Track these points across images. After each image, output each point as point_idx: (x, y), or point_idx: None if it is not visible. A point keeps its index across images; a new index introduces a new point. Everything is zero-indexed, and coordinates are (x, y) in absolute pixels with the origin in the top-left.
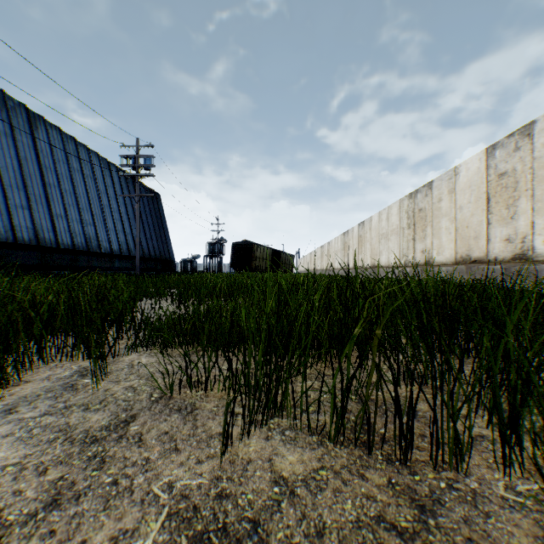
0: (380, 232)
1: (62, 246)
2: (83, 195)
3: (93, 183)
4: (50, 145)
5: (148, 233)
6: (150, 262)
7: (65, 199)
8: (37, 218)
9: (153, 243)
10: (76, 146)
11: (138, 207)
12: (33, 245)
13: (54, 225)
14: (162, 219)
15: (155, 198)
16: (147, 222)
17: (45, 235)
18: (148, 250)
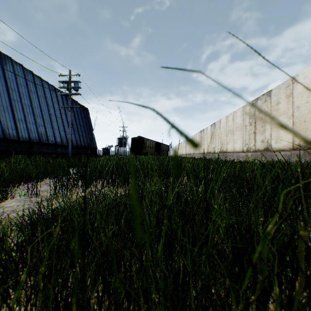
0: (227, 129)
1: (22, 139)
2: (37, 107)
3: (44, 100)
4: (15, 75)
5: (80, 132)
6: (81, 149)
7: (25, 109)
8: (4, 120)
9: (83, 138)
10: (33, 77)
11: (70, 114)
12: (0, 138)
13: (16, 125)
14: (89, 124)
15: (85, 111)
16: (80, 125)
17: (10, 132)
18: (80, 142)
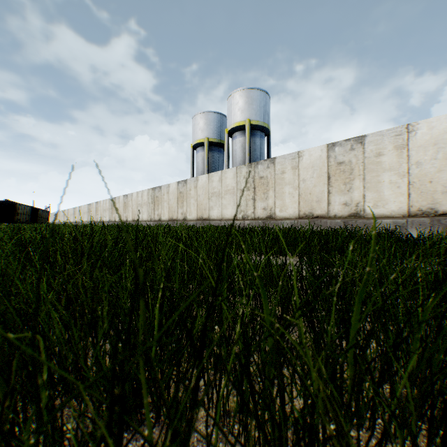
0: (104, 208)
1: None
2: None
3: None
4: None
5: None
6: None
7: None
8: None
9: None
10: None
11: None
12: None
13: None
14: None
15: None
16: None
17: None
18: None
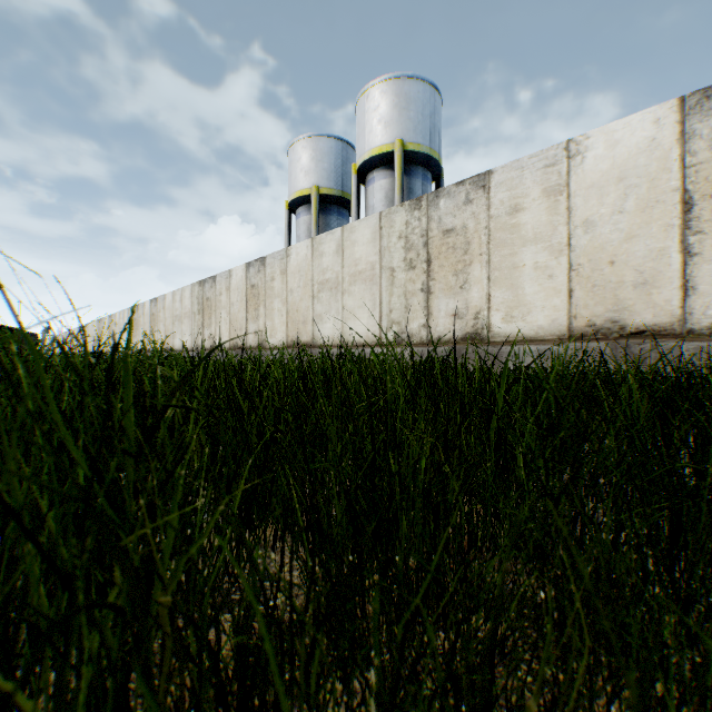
0: (121, 327)
1: None
2: None
3: None
4: None
5: None
6: None
7: None
8: None
9: None
10: None
11: None
12: None
13: None
14: None
15: None
16: None
17: None
18: None
